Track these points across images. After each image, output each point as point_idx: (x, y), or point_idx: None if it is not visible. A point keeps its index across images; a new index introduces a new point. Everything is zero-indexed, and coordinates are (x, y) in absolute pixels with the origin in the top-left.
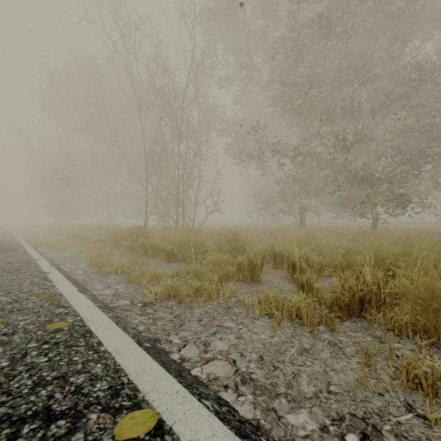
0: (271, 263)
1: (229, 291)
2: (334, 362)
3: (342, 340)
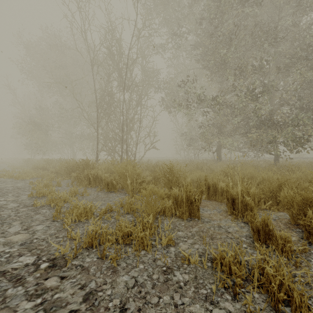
0: (205, 194)
1: (166, 238)
2: None
3: None
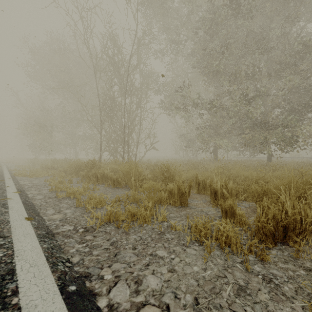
0: (196, 189)
1: (161, 216)
2: (277, 308)
3: (275, 274)
